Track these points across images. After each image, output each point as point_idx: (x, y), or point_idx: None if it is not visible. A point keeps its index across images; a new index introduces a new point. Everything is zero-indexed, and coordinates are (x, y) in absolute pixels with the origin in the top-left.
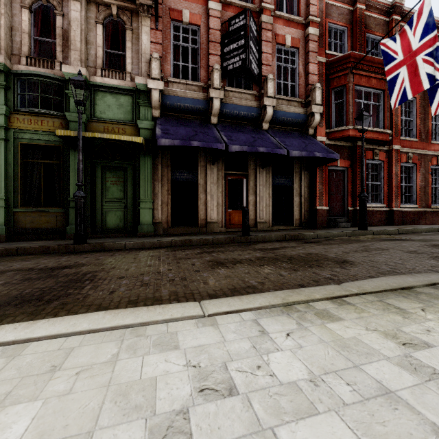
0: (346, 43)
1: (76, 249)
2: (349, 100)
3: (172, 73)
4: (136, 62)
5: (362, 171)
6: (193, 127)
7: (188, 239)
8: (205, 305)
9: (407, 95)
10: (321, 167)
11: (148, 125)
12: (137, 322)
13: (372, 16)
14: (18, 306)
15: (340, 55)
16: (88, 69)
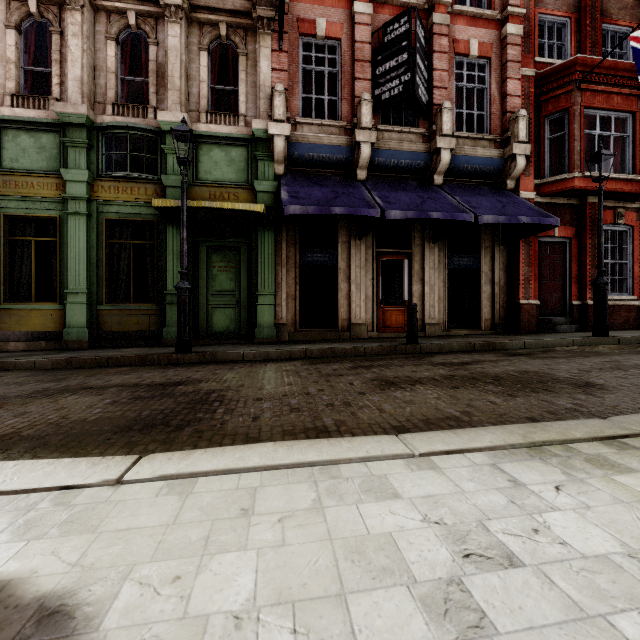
0: (569, 43)
1: (180, 360)
2: (574, 132)
3: (301, 111)
4: (251, 99)
5: (599, 243)
6: (331, 187)
7: (329, 347)
8: (408, 440)
9: None
10: (527, 238)
11: (269, 187)
12: (324, 459)
13: None
14: (143, 432)
15: (559, 63)
16: (189, 114)
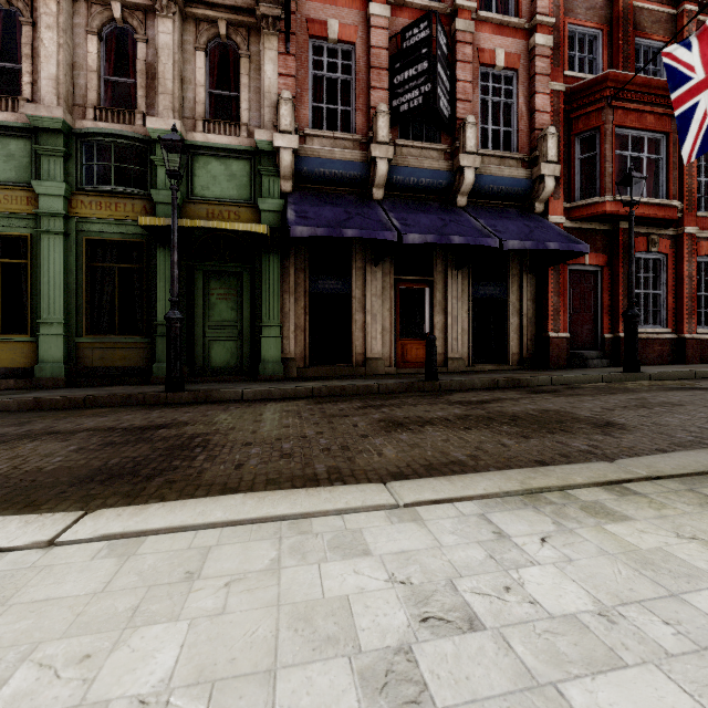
0: (600, 57)
1: (169, 399)
2: (606, 153)
3: (311, 122)
4: (255, 106)
5: (630, 271)
6: (344, 207)
7: (339, 384)
8: (396, 489)
9: None
10: (556, 266)
11: (274, 206)
12: (296, 512)
13: (647, 8)
14: (105, 483)
15: (590, 78)
16: (183, 122)
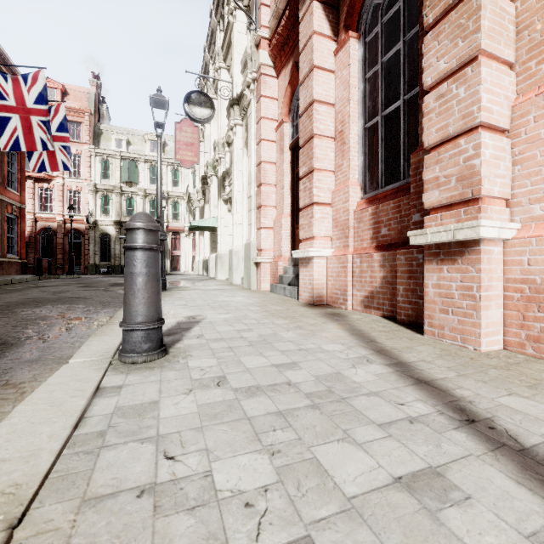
0: None
1: None
2: None
3: None
4: None
5: None
6: None
7: None
8: None
9: (21, 145)
10: None
11: None
12: None
13: None
14: None
15: None
16: None
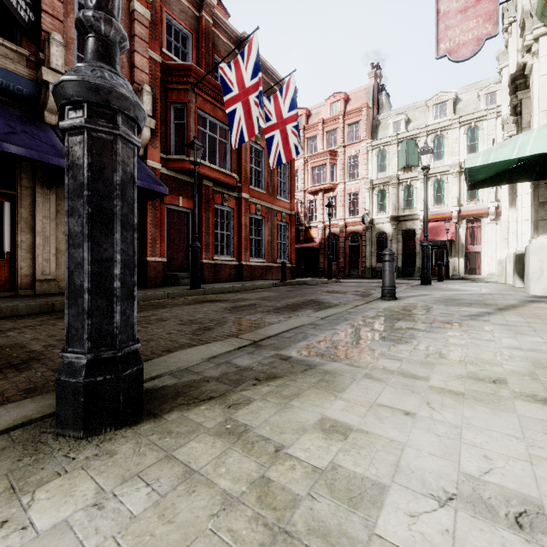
0: (191, 53)
1: None
2: (191, 124)
3: None
4: None
5: (194, 214)
6: None
7: None
8: None
9: (242, 135)
10: (154, 203)
11: None
12: None
13: (222, 39)
14: None
15: (180, 63)
16: None
